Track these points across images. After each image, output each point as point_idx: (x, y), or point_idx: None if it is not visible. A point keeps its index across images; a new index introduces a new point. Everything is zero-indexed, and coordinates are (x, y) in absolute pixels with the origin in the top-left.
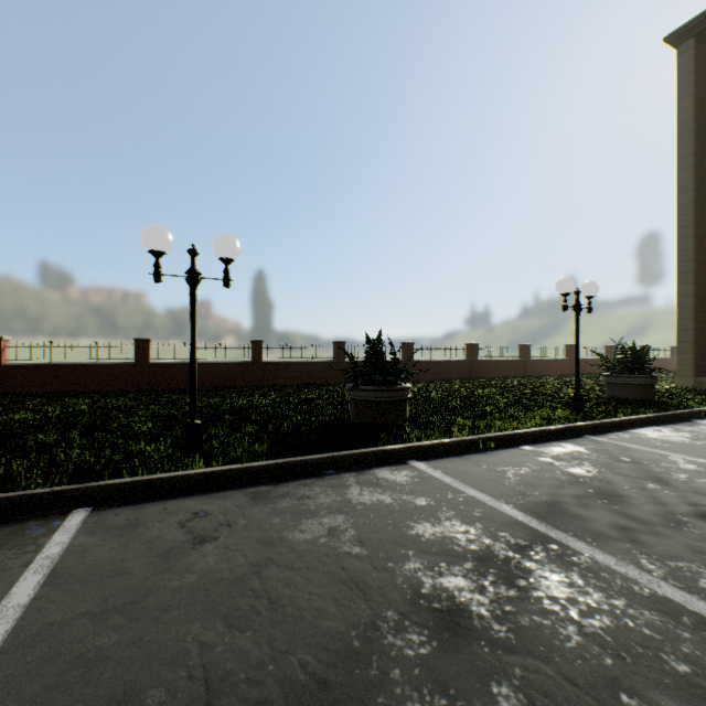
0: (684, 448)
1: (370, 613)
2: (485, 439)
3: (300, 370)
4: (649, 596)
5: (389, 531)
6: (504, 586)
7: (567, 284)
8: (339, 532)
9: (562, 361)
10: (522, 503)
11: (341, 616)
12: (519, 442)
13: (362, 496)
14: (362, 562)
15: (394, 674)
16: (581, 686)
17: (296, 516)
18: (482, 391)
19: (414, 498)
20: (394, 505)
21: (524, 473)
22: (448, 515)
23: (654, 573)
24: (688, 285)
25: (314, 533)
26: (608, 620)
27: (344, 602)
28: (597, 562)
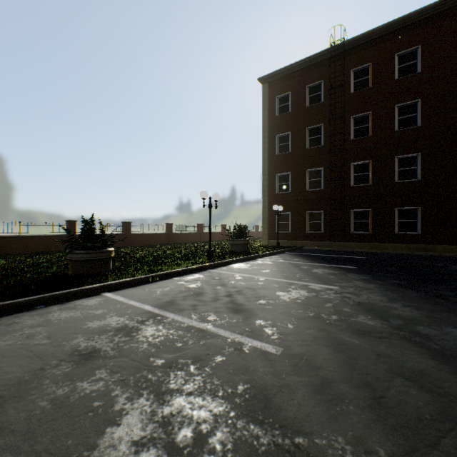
0: (243, 271)
1: (41, 365)
2: (154, 276)
3: (34, 242)
4: (185, 326)
5: (71, 328)
6: (125, 337)
7: (204, 193)
8: (35, 336)
9: (219, 233)
10: (156, 303)
11: (21, 370)
12: (173, 276)
13: (60, 316)
14: (46, 345)
15: (46, 382)
16: (137, 360)
17: (2, 334)
18: (170, 251)
19: (96, 311)
20: (81, 316)
21: (166, 290)
22: (112, 315)
23: (194, 318)
24: (266, 197)
25: (15, 340)
26: (163, 338)
27: (26, 365)
28: (174, 319)
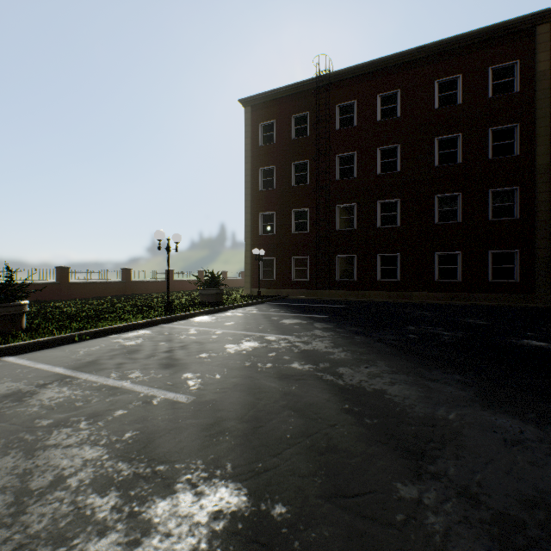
0: (203, 324)
1: None
2: (82, 334)
3: None
4: (98, 386)
5: None
6: (12, 402)
7: (160, 233)
8: None
9: (195, 281)
10: (72, 364)
11: None
12: (111, 334)
13: None
14: None
15: None
16: (18, 424)
17: None
18: (122, 303)
19: None
20: None
21: (93, 350)
22: (5, 381)
23: (112, 377)
24: (249, 239)
25: None
26: (63, 399)
27: None
28: (87, 380)
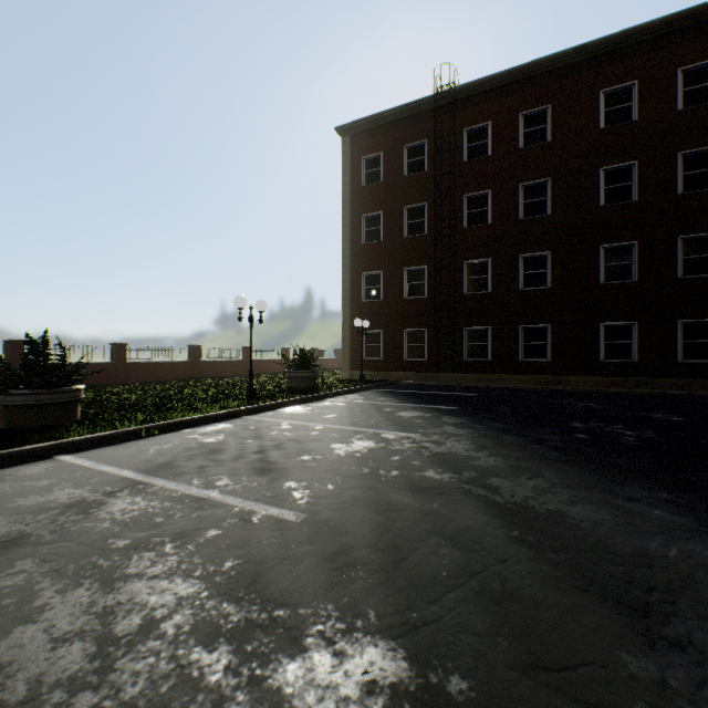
0: (297, 416)
1: None
2: (150, 428)
3: None
4: (178, 495)
5: None
6: (77, 515)
7: (241, 300)
8: None
9: (279, 361)
10: (143, 467)
11: None
12: (184, 427)
13: None
14: None
15: None
16: (87, 544)
17: None
18: (192, 389)
19: (38, 482)
20: (9, 491)
21: (166, 448)
22: (64, 487)
23: (195, 484)
24: (348, 307)
25: None
26: (138, 512)
27: None
28: (164, 487)
